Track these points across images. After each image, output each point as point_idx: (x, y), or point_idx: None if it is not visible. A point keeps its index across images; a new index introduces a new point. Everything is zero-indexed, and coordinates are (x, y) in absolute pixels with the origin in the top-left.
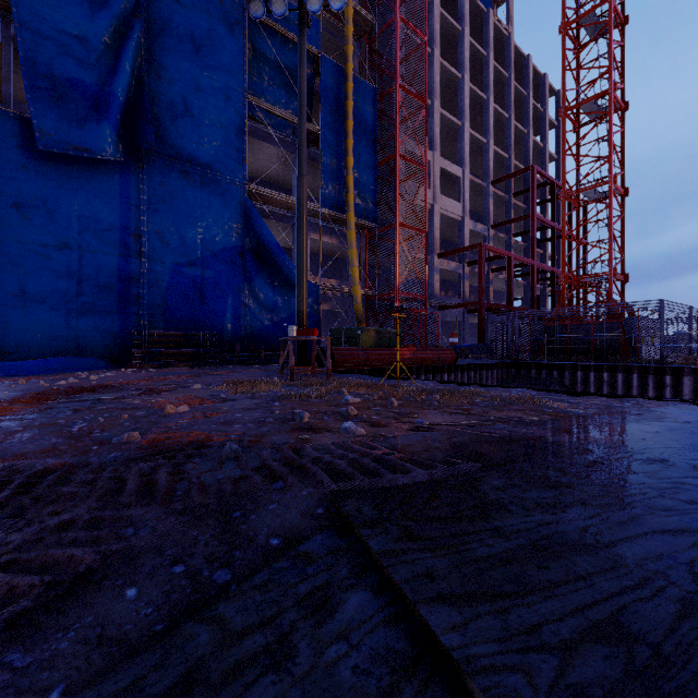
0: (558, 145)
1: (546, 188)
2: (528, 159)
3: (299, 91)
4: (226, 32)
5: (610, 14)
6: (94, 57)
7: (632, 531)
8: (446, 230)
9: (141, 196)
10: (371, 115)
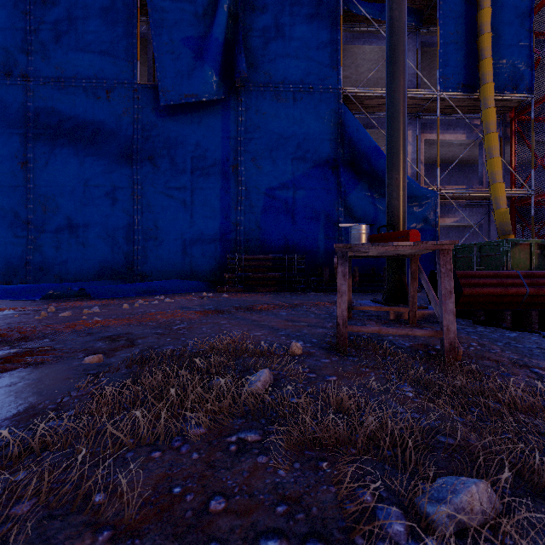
0: None
1: None
2: None
3: None
4: None
5: None
6: (200, 12)
7: None
8: None
9: (238, 128)
10: None
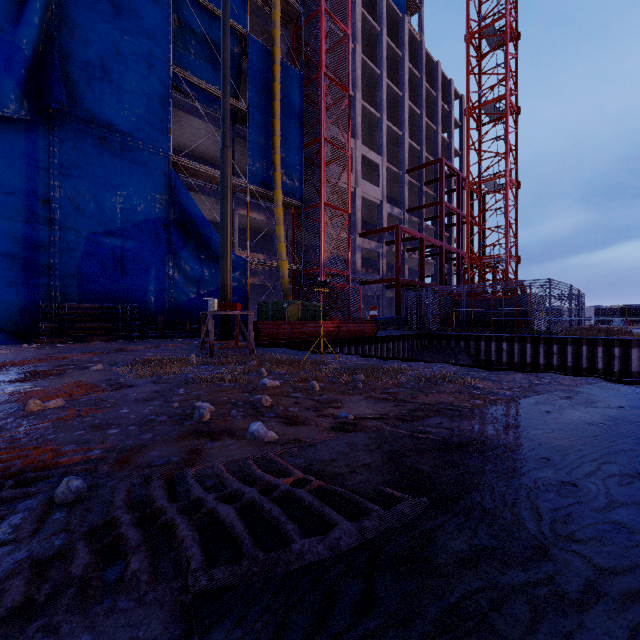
0: (462, 143)
1: (452, 179)
2: (437, 153)
3: (223, 60)
4: None
5: (506, 29)
6: None
7: None
8: (367, 212)
9: (51, 159)
10: (297, 98)
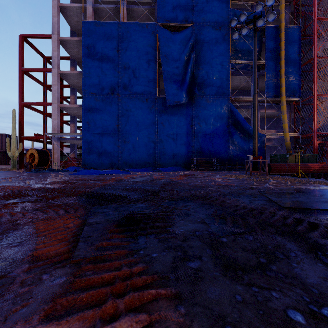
0: None
1: None
2: None
3: (253, 60)
4: (221, 40)
5: None
6: (180, 71)
7: (318, 198)
8: None
9: (193, 112)
10: (296, 42)
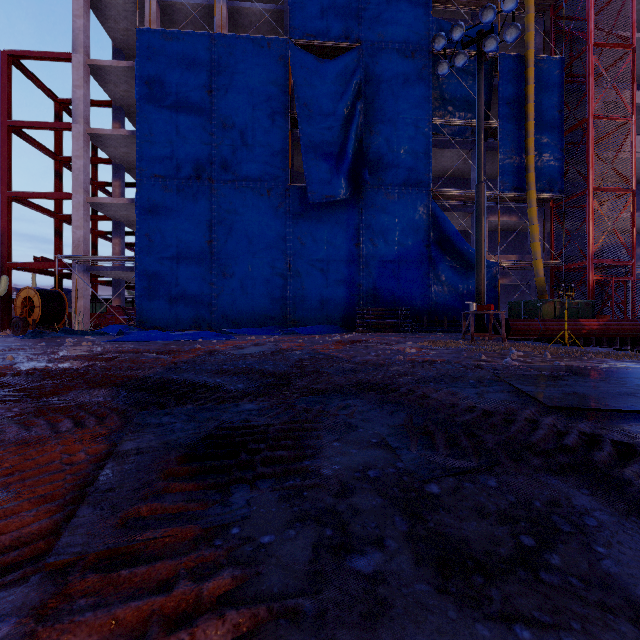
0: None
1: None
2: None
3: (477, 116)
4: (416, 78)
5: None
6: (335, 136)
7: (615, 387)
8: None
9: (360, 217)
10: (556, 87)
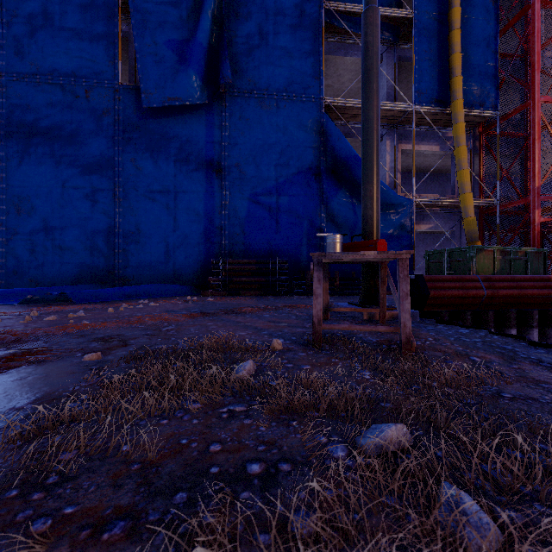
0: None
1: None
2: None
3: None
4: None
5: None
6: (184, 16)
7: None
8: None
9: (222, 133)
10: None
